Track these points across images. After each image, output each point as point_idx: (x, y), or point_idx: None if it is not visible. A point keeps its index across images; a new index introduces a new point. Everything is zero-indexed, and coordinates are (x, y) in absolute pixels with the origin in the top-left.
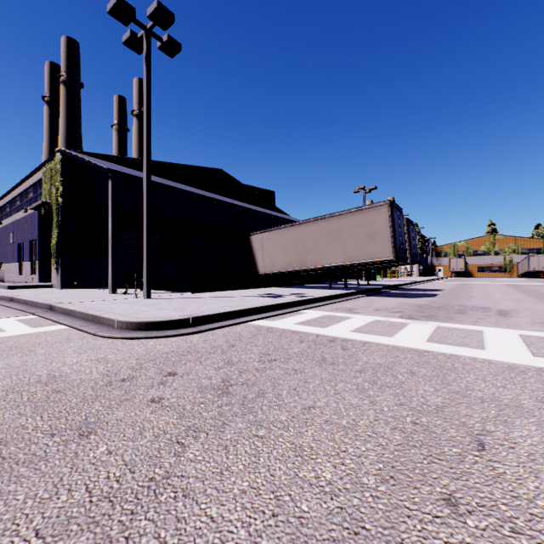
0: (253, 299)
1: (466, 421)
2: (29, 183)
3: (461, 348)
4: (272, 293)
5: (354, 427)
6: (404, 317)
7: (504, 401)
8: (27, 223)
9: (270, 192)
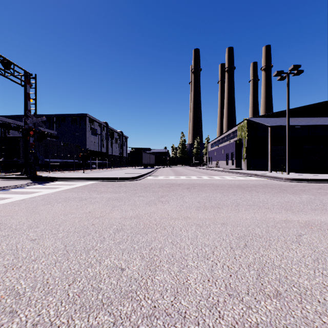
0: None
1: None
2: (231, 131)
3: None
4: None
5: None
6: None
7: None
8: (230, 146)
9: None
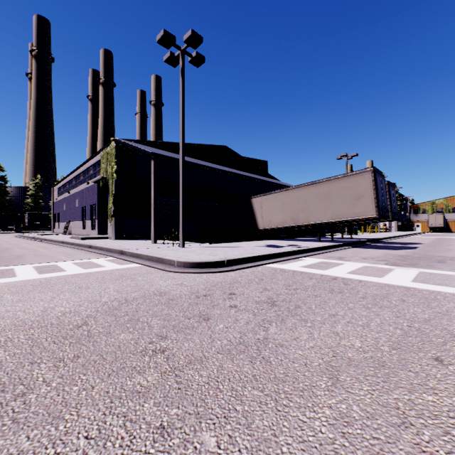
0: (261, 248)
1: (447, 327)
2: (90, 163)
3: (441, 287)
4: (272, 244)
5: (367, 326)
6: (389, 264)
7: None
8: (89, 193)
9: (264, 162)
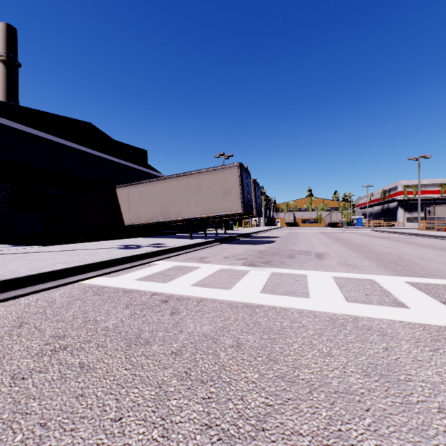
0: (104, 252)
1: None
2: None
3: (290, 298)
4: (132, 244)
5: None
6: (246, 264)
7: (333, 384)
8: None
9: (143, 151)
